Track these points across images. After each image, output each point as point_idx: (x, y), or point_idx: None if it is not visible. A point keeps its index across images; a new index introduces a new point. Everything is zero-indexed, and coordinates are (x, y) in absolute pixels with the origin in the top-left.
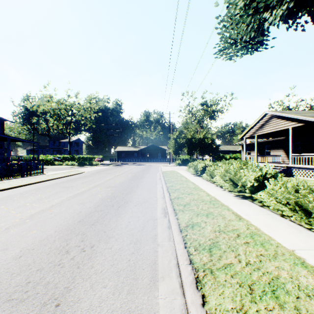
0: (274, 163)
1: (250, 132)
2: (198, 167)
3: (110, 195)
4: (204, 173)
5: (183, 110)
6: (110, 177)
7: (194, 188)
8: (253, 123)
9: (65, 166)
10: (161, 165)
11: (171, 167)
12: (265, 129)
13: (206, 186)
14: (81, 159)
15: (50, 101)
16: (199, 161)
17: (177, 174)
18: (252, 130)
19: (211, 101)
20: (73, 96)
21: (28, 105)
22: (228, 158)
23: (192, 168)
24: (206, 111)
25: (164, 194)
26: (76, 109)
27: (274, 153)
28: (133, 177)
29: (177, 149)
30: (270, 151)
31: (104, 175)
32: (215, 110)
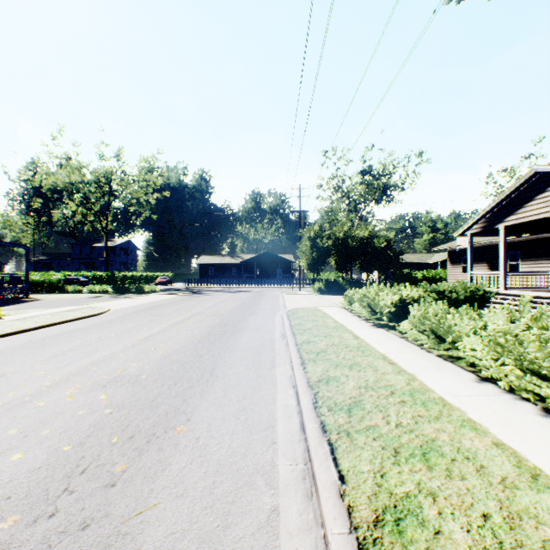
0: (544, 291)
1: (486, 220)
2: (380, 303)
3: (64, 455)
4: (398, 319)
5: (326, 185)
6: (153, 329)
7: (413, 394)
8: (498, 199)
9: (84, 295)
10: (283, 292)
11: (306, 296)
12: (530, 212)
13: (446, 382)
14: (128, 280)
15: (66, 167)
16: (378, 288)
17: (326, 319)
18: (491, 216)
19: (382, 166)
20: (111, 157)
21: (23, 175)
22: (420, 279)
23: (361, 303)
24: (371, 185)
25: (304, 436)
26: (118, 183)
27: (531, 267)
28: (212, 331)
29: (317, 260)
30: (520, 263)
31: (143, 324)
32: (389, 184)
